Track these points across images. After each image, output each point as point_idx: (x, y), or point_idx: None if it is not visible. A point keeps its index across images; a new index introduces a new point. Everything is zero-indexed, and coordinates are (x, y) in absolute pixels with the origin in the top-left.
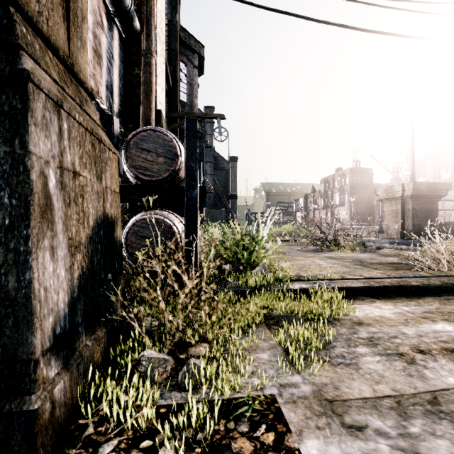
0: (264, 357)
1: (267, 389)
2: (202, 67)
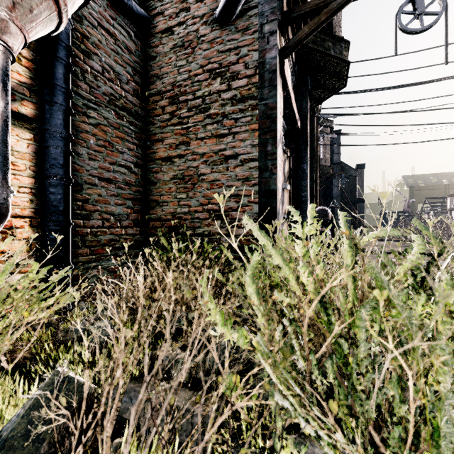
0: None
1: None
2: (332, 131)
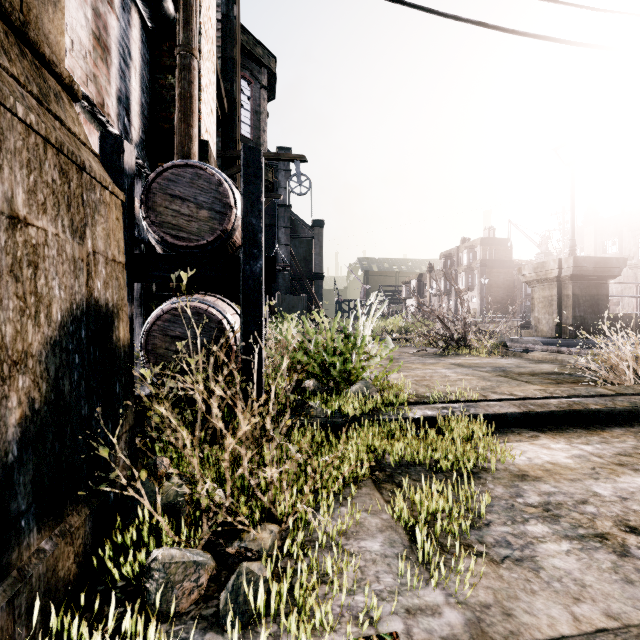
0: (375, 547)
1: (383, 622)
2: (273, 87)
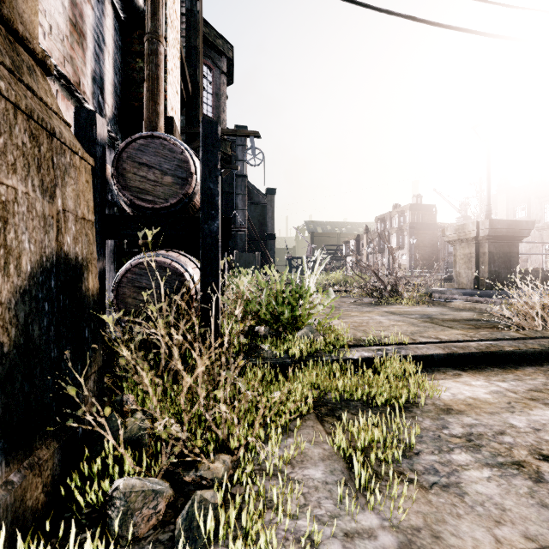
0: (317, 475)
1: (323, 545)
2: (231, 73)
